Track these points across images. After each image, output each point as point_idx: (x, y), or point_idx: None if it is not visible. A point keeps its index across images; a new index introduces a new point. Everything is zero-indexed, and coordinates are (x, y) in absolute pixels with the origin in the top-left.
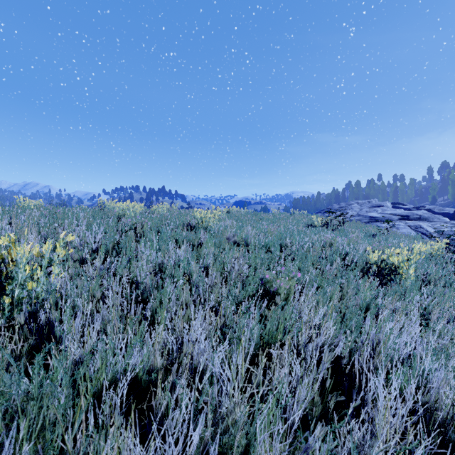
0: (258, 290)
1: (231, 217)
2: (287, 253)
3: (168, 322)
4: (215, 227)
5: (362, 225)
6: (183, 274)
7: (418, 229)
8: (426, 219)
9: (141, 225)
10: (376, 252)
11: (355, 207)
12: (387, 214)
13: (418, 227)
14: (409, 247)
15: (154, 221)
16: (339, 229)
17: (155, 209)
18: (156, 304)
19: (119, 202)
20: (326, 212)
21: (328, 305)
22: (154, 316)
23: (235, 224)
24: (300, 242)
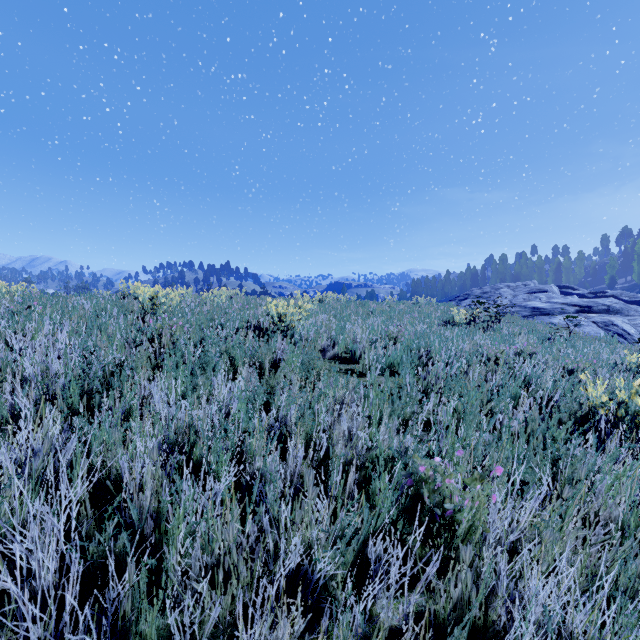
0: (405, 509)
1: (326, 311)
2: (440, 390)
3: (176, 629)
4: (301, 329)
5: (525, 321)
6: (233, 454)
7: (609, 328)
8: (618, 311)
9: (172, 330)
10: (598, 383)
11: (505, 293)
12: (557, 303)
13: (609, 325)
14: (612, 359)
15: (199, 320)
16: (493, 328)
17: (207, 297)
18: (153, 557)
19: (143, 289)
20: (463, 300)
21: (604, 578)
22: (151, 585)
23: (333, 322)
24: (447, 357)
